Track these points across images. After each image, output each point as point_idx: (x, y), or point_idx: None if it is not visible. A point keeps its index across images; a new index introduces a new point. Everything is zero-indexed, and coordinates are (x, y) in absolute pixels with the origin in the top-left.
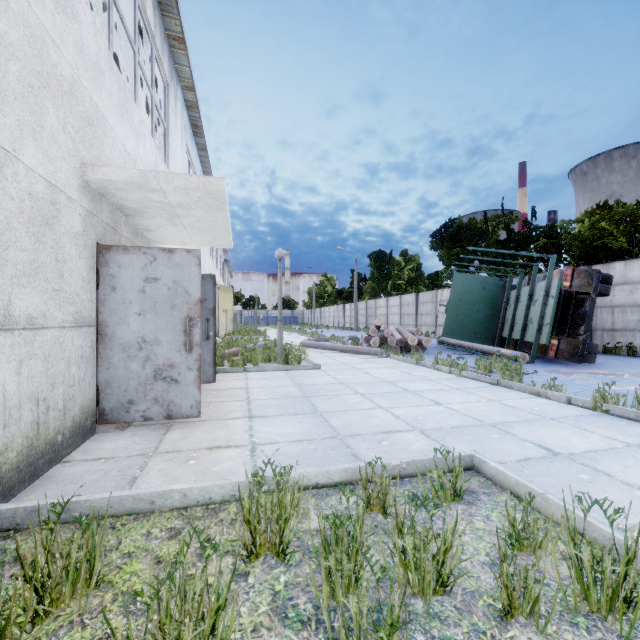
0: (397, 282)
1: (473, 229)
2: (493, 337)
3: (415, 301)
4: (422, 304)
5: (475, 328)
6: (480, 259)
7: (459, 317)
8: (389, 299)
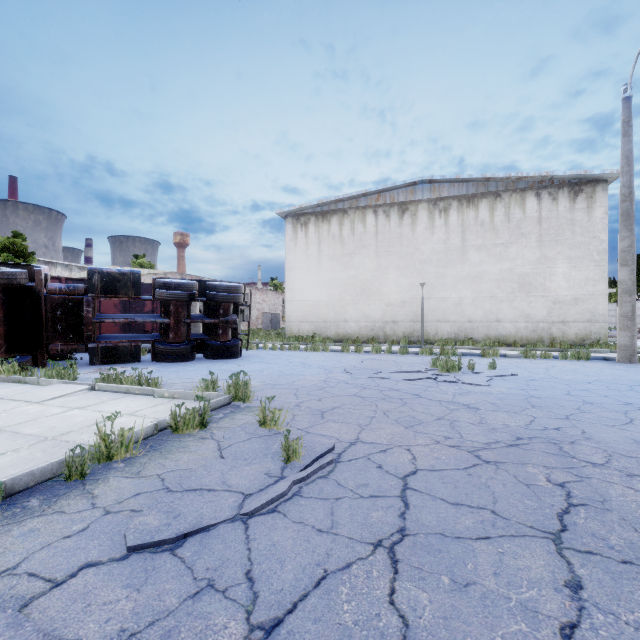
0: None
1: None
2: None
3: None
4: None
5: None
6: None
7: None
8: None
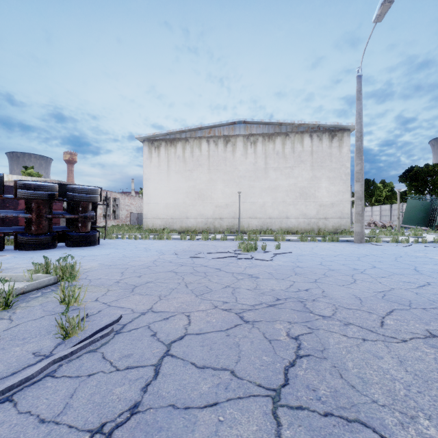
0: (378, 198)
1: (424, 173)
2: (426, 225)
3: (389, 209)
4: (394, 210)
5: (417, 221)
6: (428, 188)
7: (410, 217)
8: (373, 207)
